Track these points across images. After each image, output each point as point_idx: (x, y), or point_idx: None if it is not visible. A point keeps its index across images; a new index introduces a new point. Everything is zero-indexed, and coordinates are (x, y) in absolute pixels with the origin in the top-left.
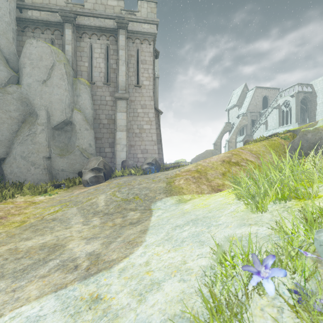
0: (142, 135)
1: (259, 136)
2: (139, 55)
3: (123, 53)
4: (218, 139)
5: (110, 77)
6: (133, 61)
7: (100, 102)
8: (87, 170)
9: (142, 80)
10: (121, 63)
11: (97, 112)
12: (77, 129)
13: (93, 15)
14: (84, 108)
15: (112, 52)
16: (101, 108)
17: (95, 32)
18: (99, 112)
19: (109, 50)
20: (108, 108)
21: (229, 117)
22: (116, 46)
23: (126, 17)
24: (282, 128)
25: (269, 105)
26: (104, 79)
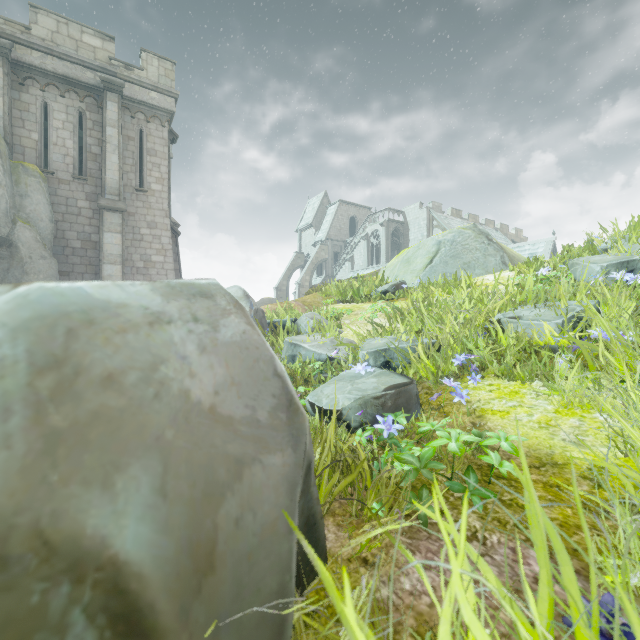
0: (150, 271)
1: (343, 278)
2: (144, 140)
3: (115, 133)
4: (284, 280)
5: (87, 167)
6: (133, 148)
7: (66, 208)
8: None
9: (149, 182)
10: (110, 149)
11: (59, 225)
12: (24, 257)
13: (52, 53)
14: (36, 219)
15: (90, 124)
16: (69, 219)
17: (54, 82)
18: (63, 226)
19: (85, 120)
20: (83, 222)
21: (302, 243)
22: (100, 115)
23: (120, 73)
24: (371, 270)
25: (356, 233)
26: (75, 170)
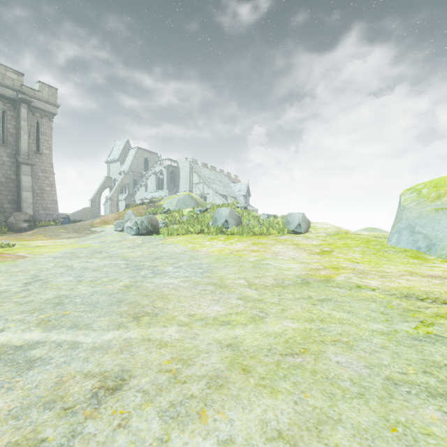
0: (44, 195)
1: (140, 196)
2: (39, 127)
3: (26, 124)
4: (97, 195)
5: (8, 140)
6: (34, 131)
7: None
8: (20, 221)
9: (43, 149)
10: (23, 133)
11: None
12: None
13: None
14: None
15: (10, 117)
16: None
17: None
18: None
19: (7, 115)
20: (6, 168)
21: (110, 171)
22: (15, 113)
23: (28, 93)
24: (158, 193)
25: (149, 170)
26: (1, 141)
